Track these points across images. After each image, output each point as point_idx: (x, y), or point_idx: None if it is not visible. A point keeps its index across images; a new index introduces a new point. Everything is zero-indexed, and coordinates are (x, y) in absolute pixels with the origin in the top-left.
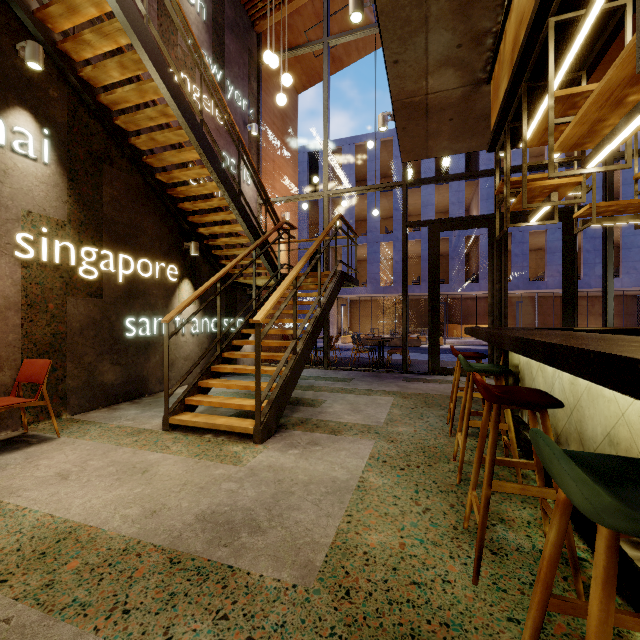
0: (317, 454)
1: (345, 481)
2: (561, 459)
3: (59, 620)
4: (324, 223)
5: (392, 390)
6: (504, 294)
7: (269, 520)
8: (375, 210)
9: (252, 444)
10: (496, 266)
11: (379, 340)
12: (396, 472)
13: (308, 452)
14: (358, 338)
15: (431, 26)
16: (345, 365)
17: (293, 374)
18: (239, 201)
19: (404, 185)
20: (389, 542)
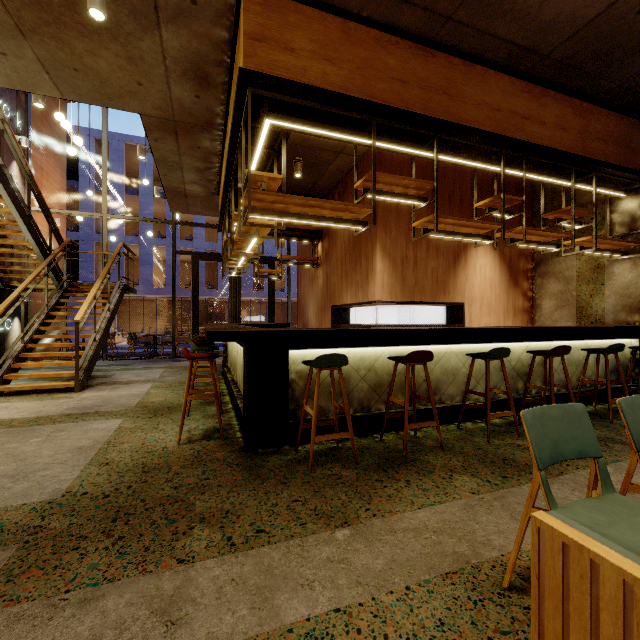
0: (120, 390)
1: (139, 393)
2: (191, 342)
3: (33, 426)
4: (103, 240)
5: (164, 366)
6: (239, 304)
7: (106, 404)
8: (150, 232)
9: (74, 393)
10: (234, 287)
11: (154, 335)
12: (165, 388)
13: (114, 390)
14: (134, 335)
15: (185, 170)
16: (123, 357)
17: (95, 354)
18: (31, 225)
19: (174, 224)
20: (161, 399)
